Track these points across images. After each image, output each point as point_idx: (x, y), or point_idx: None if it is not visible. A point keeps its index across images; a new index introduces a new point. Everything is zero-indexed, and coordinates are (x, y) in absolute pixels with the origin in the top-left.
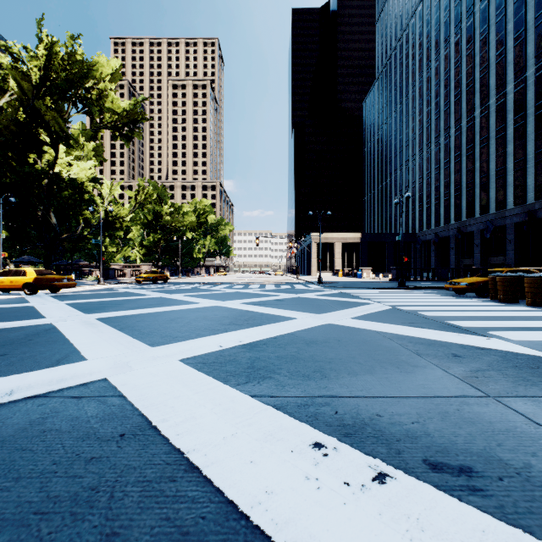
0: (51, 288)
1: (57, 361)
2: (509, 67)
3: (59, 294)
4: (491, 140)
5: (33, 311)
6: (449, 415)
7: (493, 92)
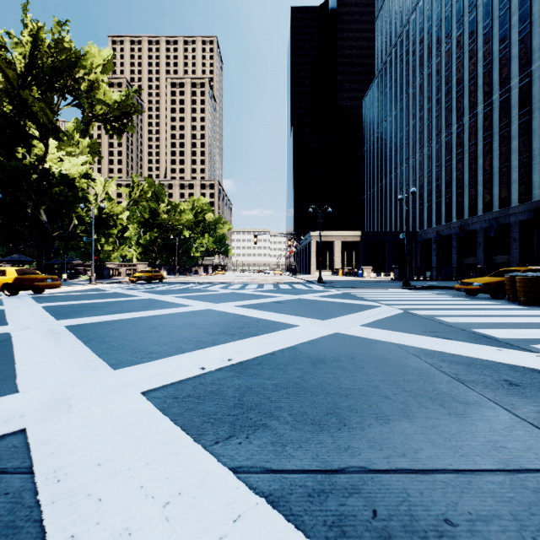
0: (32, 289)
1: None
2: (513, 61)
3: (42, 295)
4: (495, 136)
5: None
6: None
7: (496, 87)
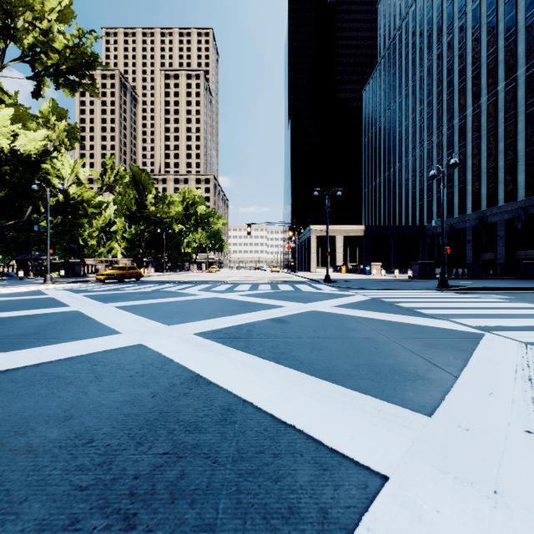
0: None
1: None
2: None
3: None
4: (520, 116)
5: None
6: None
7: (522, 61)
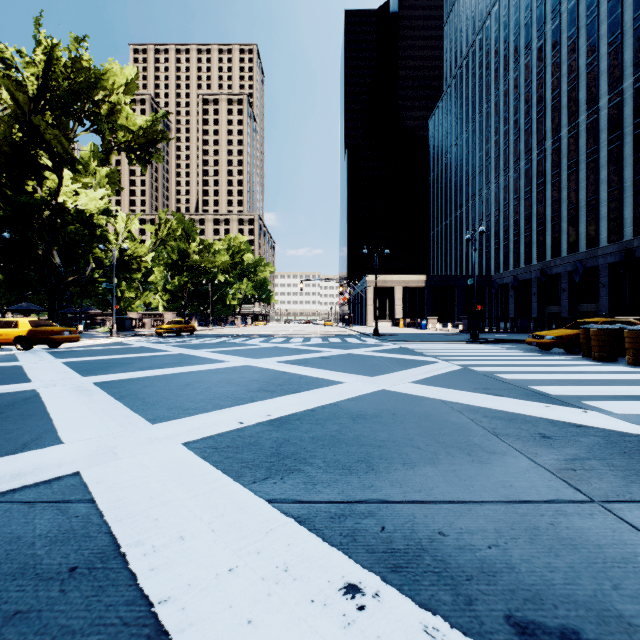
0: (48, 342)
1: (23, 444)
2: (602, 77)
3: (59, 349)
4: (581, 164)
5: (19, 372)
6: (540, 533)
7: (583, 108)
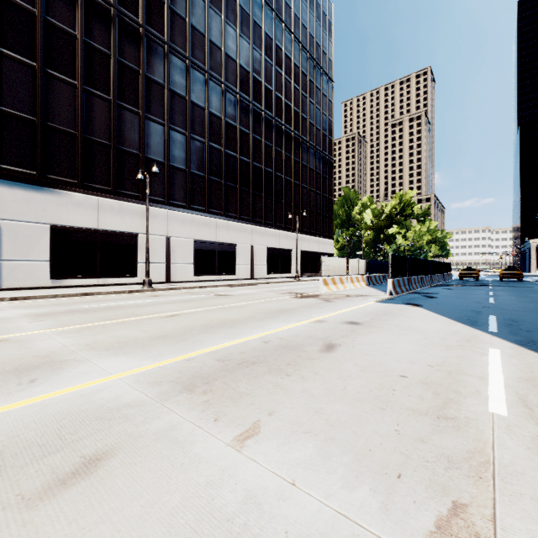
0: None
1: None
2: None
3: None
4: None
5: None
6: None
7: None
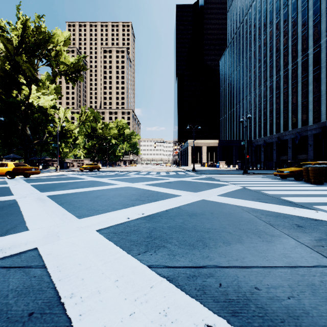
0: (23, 174)
1: (6, 231)
2: (310, 38)
3: (29, 178)
4: (298, 83)
5: (7, 190)
6: (317, 288)
7: (300, 54)
